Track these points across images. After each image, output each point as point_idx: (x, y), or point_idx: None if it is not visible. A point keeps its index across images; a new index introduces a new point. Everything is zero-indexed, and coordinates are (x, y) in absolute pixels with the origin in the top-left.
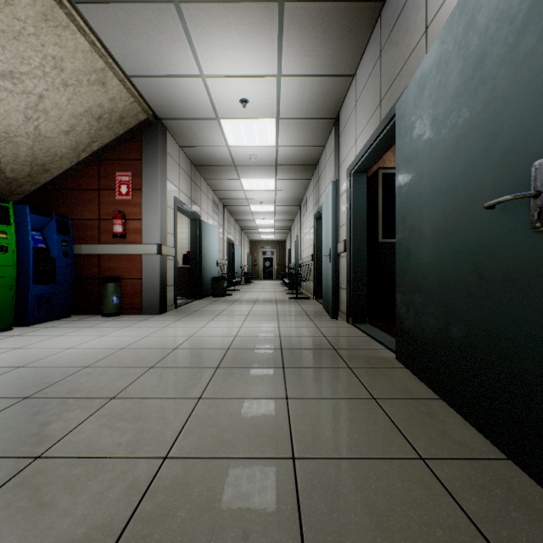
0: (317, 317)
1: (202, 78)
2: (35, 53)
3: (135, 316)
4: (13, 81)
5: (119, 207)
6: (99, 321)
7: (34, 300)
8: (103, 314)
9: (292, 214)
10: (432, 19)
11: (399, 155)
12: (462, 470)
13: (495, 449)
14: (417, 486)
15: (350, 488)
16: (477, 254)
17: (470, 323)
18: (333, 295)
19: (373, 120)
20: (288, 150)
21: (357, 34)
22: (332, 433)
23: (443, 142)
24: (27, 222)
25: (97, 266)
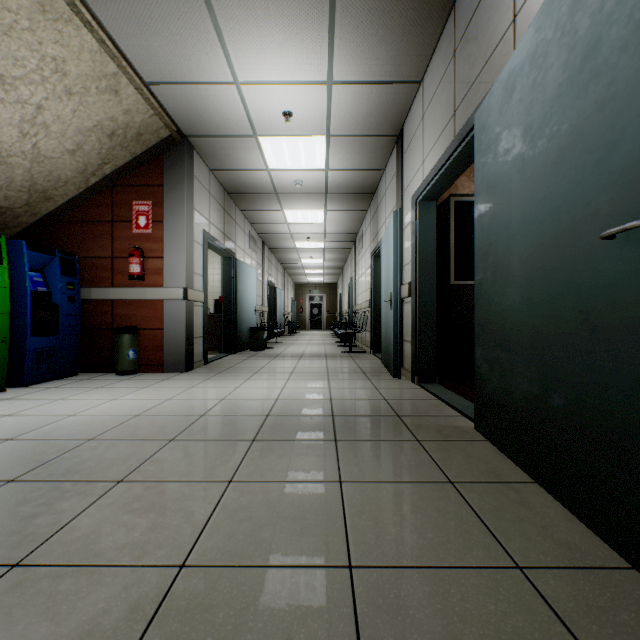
0: (376, 376)
1: (236, 85)
2: (30, 53)
3: (155, 374)
4: (5, 88)
5: (136, 243)
6: (112, 380)
7: (32, 355)
8: (117, 372)
9: (344, 252)
10: (522, 4)
11: (479, 176)
12: (574, 584)
13: (614, 553)
14: (517, 609)
15: (427, 611)
16: (588, 299)
17: (578, 388)
18: (396, 349)
19: (445, 136)
20: (340, 175)
21: (425, 30)
22: (399, 530)
23: (539, 157)
24: (24, 261)
25: (110, 314)
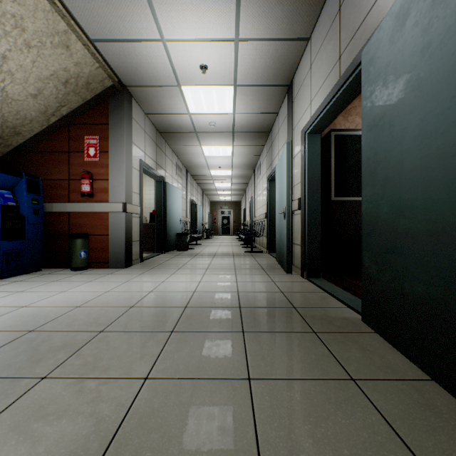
0: (272, 271)
1: (163, 43)
2: None
3: (102, 269)
4: None
5: (87, 168)
6: (66, 275)
7: (2, 256)
8: (72, 268)
9: (247, 178)
10: None
11: (367, 103)
12: None
13: None
14: None
15: None
16: None
17: None
18: (288, 251)
19: (331, 78)
20: (244, 117)
21: None
22: (312, 444)
23: (440, 71)
24: None
25: (67, 223)
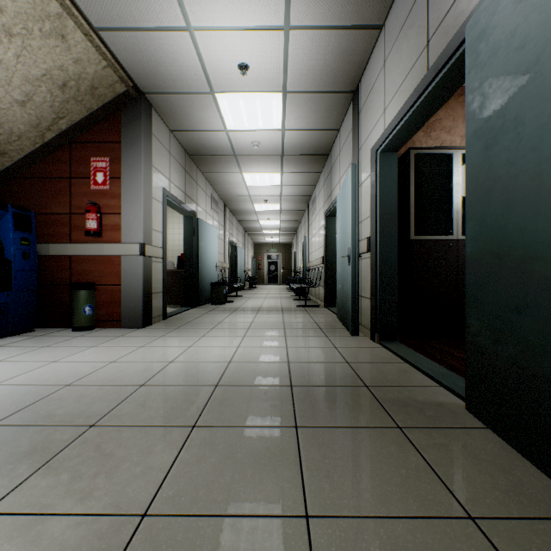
0: (333, 332)
1: (189, 32)
2: None
3: (112, 329)
4: None
5: (94, 199)
6: (65, 337)
7: None
8: (73, 328)
9: (299, 213)
10: None
11: (474, 98)
12: None
13: None
14: None
15: None
16: None
17: None
18: (354, 306)
19: (415, 73)
20: (296, 135)
21: None
22: None
23: None
24: None
25: (67, 270)
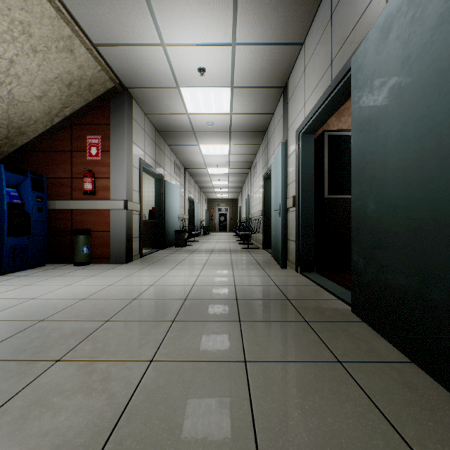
0: (268, 266)
1: (163, 47)
2: (2, 17)
3: (103, 264)
4: None
5: (89, 167)
6: (70, 269)
7: (9, 251)
8: (75, 263)
9: (243, 176)
10: None
11: (355, 108)
12: None
13: None
14: None
15: None
16: None
17: None
18: (283, 246)
19: (323, 81)
20: (240, 117)
21: None
22: (301, 414)
23: (418, 82)
24: (2, 179)
25: (69, 220)
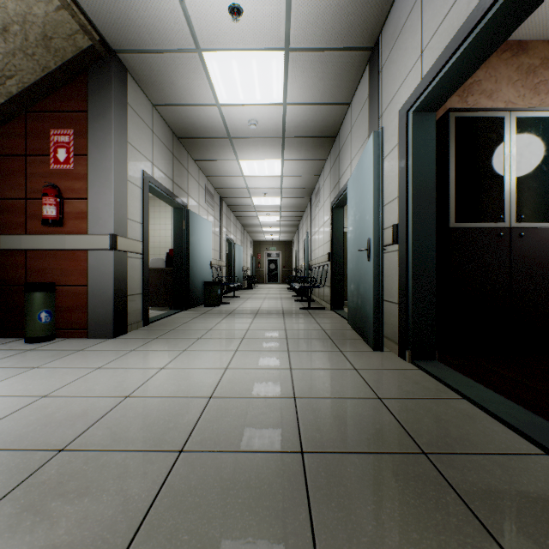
0: (347, 344)
1: None
2: None
3: (75, 340)
4: None
5: (54, 181)
6: (9, 352)
7: None
8: (26, 338)
9: (300, 208)
10: None
11: None
12: None
13: None
14: None
15: None
16: None
17: None
18: (376, 312)
19: None
20: (299, 111)
21: None
22: None
23: None
24: None
25: (23, 267)
